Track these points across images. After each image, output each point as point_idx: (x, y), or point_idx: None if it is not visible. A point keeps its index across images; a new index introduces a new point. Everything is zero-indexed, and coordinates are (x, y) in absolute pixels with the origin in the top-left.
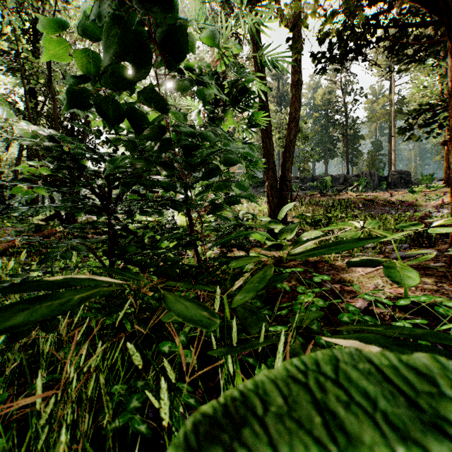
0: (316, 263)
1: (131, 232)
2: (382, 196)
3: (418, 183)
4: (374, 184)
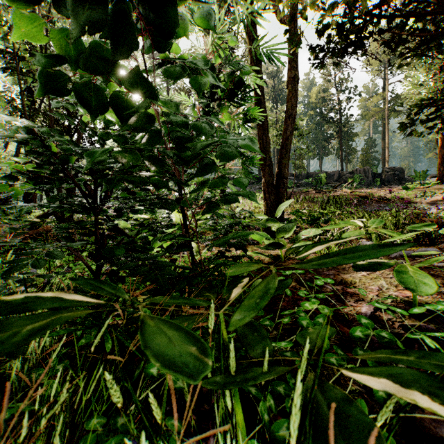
0: None
1: (122, 231)
2: (376, 193)
3: (411, 180)
4: (368, 181)
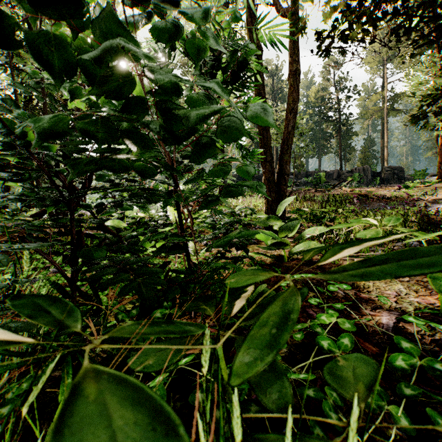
0: None
1: (108, 230)
2: (376, 192)
3: (411, 178)
4: (367, 180)
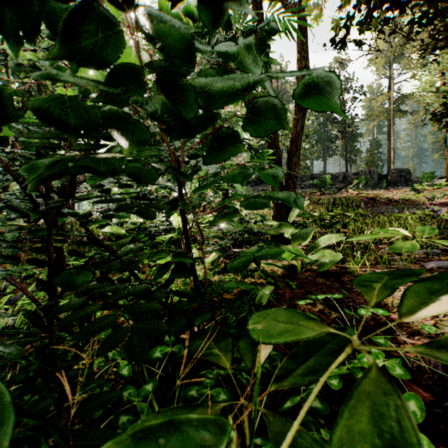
0: (338, 274)
1: (100, 243)
2: (383, 194)
3: (418, 181)
4: (374, 182)
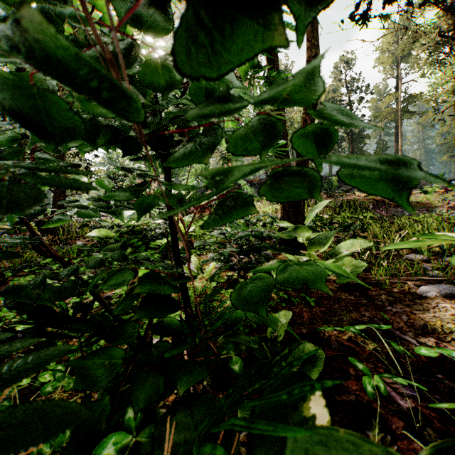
0: (363, 286)
1: (51, 253)
2: None
3: (427, 183)
4: None
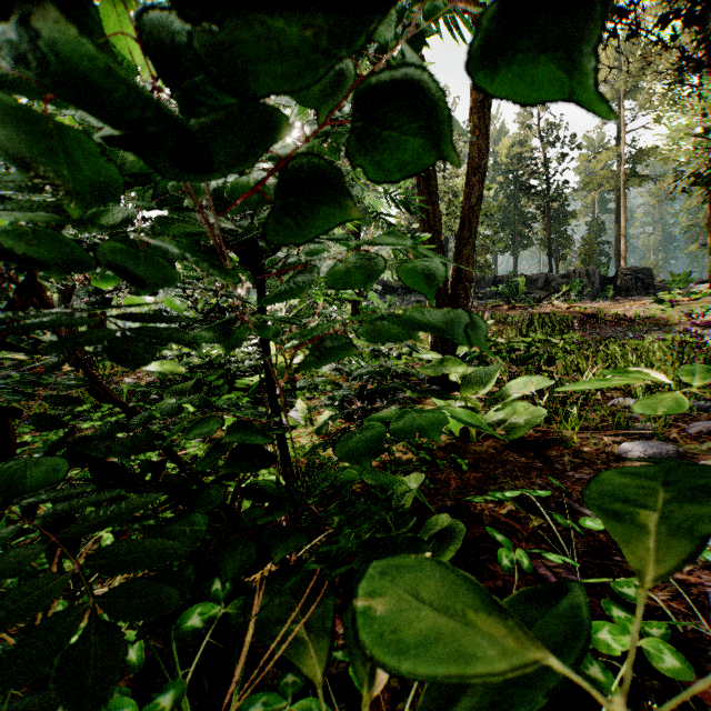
0: (541, 444)
1: (111, 397)
2: (610, 309)
3: (664, 287)
4: (594, 289)
